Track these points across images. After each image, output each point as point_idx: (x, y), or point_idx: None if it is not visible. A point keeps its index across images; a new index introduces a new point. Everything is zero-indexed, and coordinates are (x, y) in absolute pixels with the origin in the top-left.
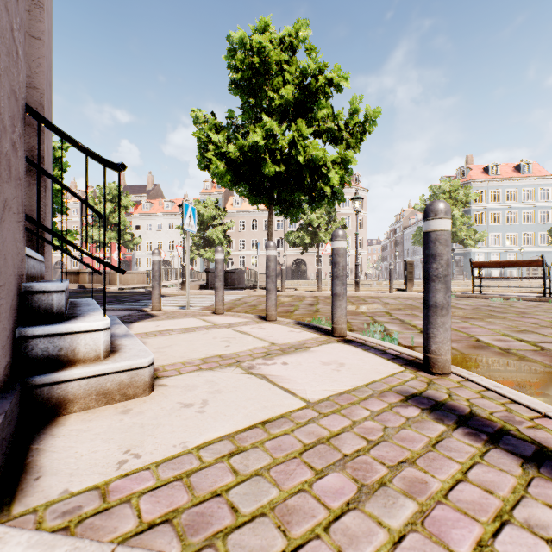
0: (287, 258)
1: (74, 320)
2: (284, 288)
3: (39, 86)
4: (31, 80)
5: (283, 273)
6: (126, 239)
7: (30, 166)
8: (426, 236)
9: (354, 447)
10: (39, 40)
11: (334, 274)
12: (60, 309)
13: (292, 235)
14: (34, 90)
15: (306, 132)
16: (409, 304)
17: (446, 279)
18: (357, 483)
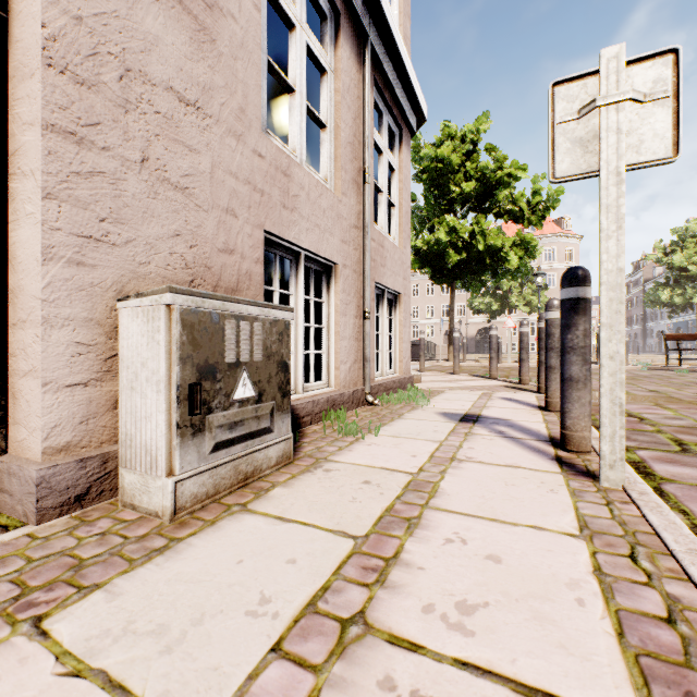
0: (470, 327)
1: None
2: (465, 359)
3: None
4: None
5: (464, 346)
6: None
7: None
8: (519, 333)
9: (480, 388)
10: None
11: (490, 347)
12: None
13: (476, 301)
14: None
15: (485, 224)
16: None
17: (526, 349)
18: (478, 389)
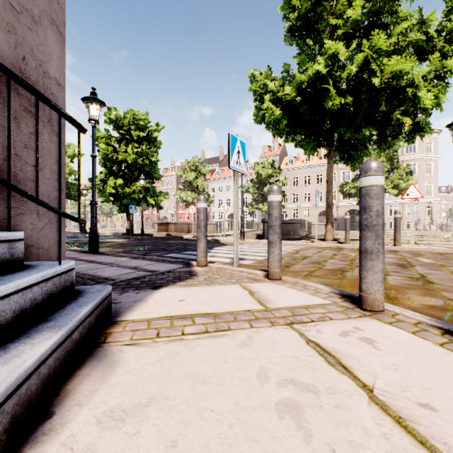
0: (340, 209)
1: None
2: (348, 240)
3: None
4: None
5: (346, 223)
6: None
7: None
8: None
9: None
10: None
11: None
12: None
13: (347, 186)
14: None
15: (384, 44)
16: None
17: None
18: None
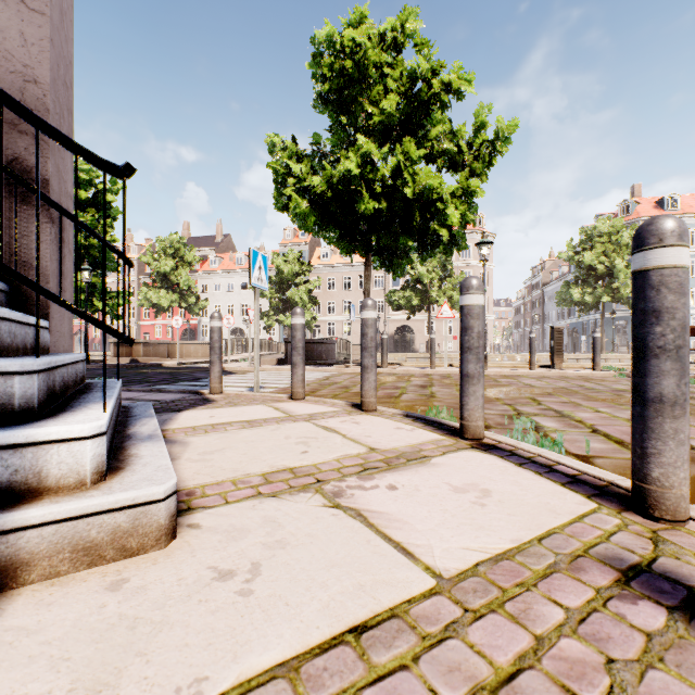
0: (389, 324)
1: (49, 419)
2: (385, 363)
3: (41, 80)
4: (30, 71)
5: (384, 344)
6: (190, 302)
7: (29, 193)
8: (640, 279)
9: None
10: (41, 14)
11: (464, 345)
12: (28, 401)
13: (396, 295)
14: (34, 85)
15: (416, 155)
16: (561, 387)
17: (681, 352)
18: None
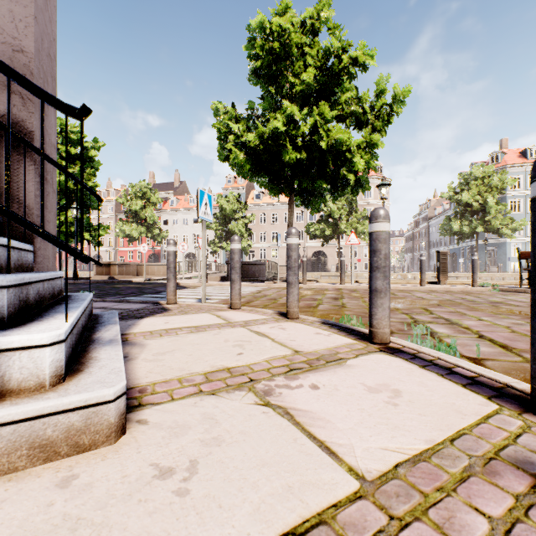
0: (307, 250)
1: (15, 329)
2: (305, 280)
3: (27, 49)
4: (18, 42)
5: (304, 265)
6: (154, 233)
7: (17, 141)
8: None
9: None
10: None
11: (373, 265)
12: None
13: (313, 227)
14: (21, 53)
15: (329, 115)
16: (447, 300)
17: None
18: None
